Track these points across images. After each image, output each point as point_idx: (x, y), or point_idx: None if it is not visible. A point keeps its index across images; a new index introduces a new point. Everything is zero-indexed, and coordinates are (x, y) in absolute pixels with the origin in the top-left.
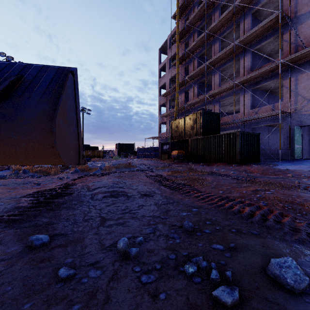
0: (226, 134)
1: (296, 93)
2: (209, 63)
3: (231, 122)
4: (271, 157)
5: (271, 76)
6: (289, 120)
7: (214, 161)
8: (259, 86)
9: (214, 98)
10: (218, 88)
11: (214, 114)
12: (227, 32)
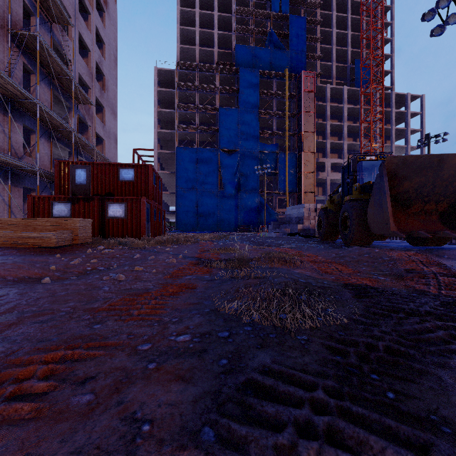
0: None
1: None
2: None
3: None
4: None
5: None
6: None
7: None
8: None
9: None
10: None
11: None
12: None
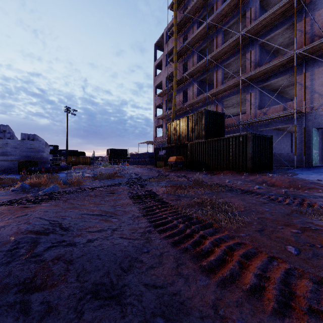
0: (234, 137)
1: (311, 90)
2: (211, 58)
3: (237, 124)
4: (282, 164)
5: (282, 72)
6: (304, 122)
7: (220, 169)
8: (268, 83)
9: (216, 97)
10: (222, 86)
11: (218, 114)
12: (231, 22)
